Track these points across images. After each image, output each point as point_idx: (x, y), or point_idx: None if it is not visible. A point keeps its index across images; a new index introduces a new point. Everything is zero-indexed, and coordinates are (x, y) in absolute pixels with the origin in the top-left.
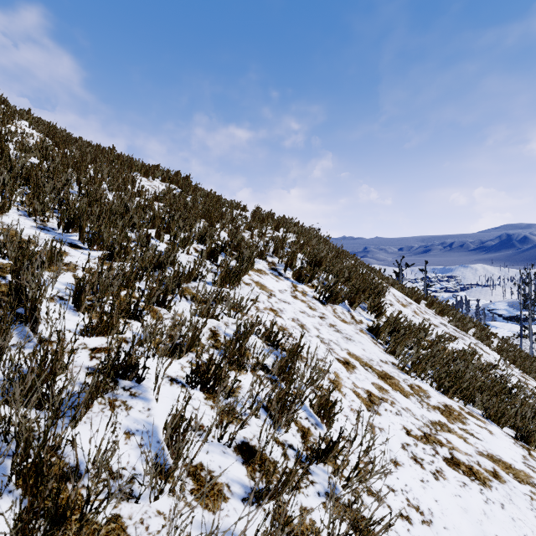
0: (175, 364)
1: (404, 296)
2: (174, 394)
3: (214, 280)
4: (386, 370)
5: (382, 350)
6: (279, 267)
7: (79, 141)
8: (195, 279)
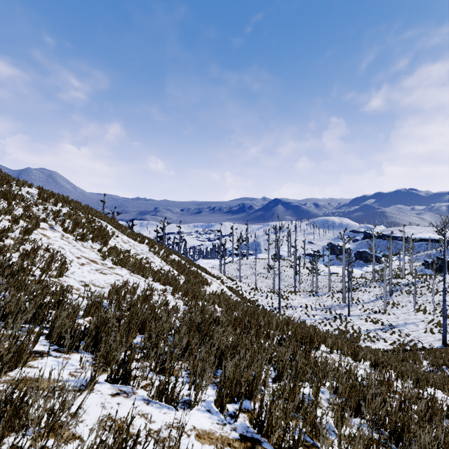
0: (13, 255)
1: (129, 239)
2: (16, 259)
3: (20, 232)
4: (95, 260)
5: (99, 256)
6: (55, 226)
7: None
8: (10, 232)
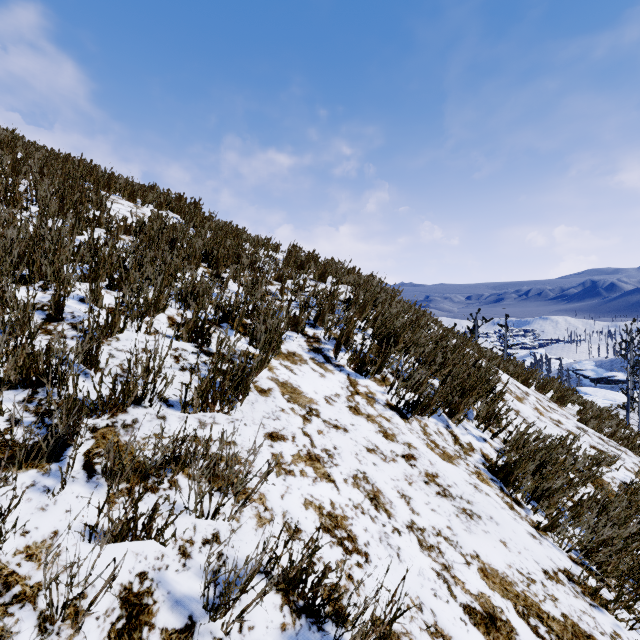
0: None
1: (513, 380)
2: None
3: (185, 400)
4: (569, 612)
5: (528, 525)
6: (325, 345)
7: (32, 147)
8: (139, 400)
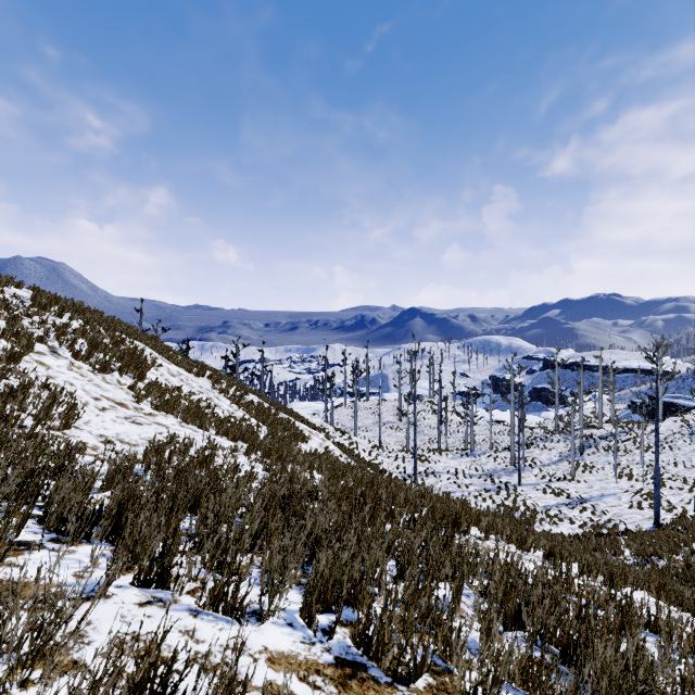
0: None
1: (179, 370)
2: None
3: (1, 359)
4: (124, 402)
5: (131, 396)
6: (59, 350)
7: None
8: None
